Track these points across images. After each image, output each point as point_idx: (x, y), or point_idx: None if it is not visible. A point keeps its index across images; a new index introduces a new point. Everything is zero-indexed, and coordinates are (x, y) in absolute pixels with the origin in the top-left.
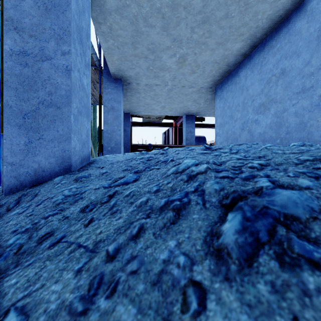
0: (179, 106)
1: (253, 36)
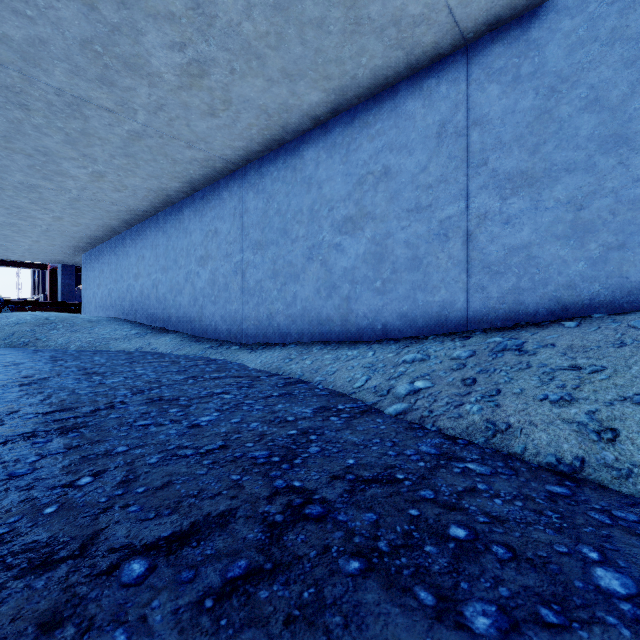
0: (47, 257)
1: (89, 243)
